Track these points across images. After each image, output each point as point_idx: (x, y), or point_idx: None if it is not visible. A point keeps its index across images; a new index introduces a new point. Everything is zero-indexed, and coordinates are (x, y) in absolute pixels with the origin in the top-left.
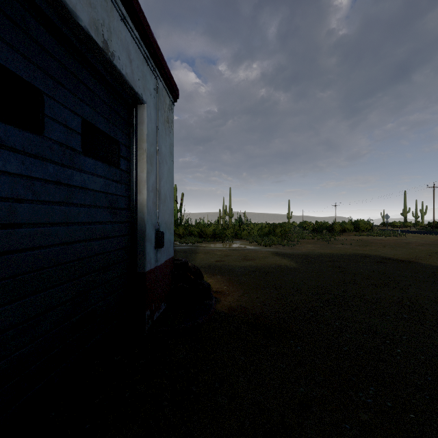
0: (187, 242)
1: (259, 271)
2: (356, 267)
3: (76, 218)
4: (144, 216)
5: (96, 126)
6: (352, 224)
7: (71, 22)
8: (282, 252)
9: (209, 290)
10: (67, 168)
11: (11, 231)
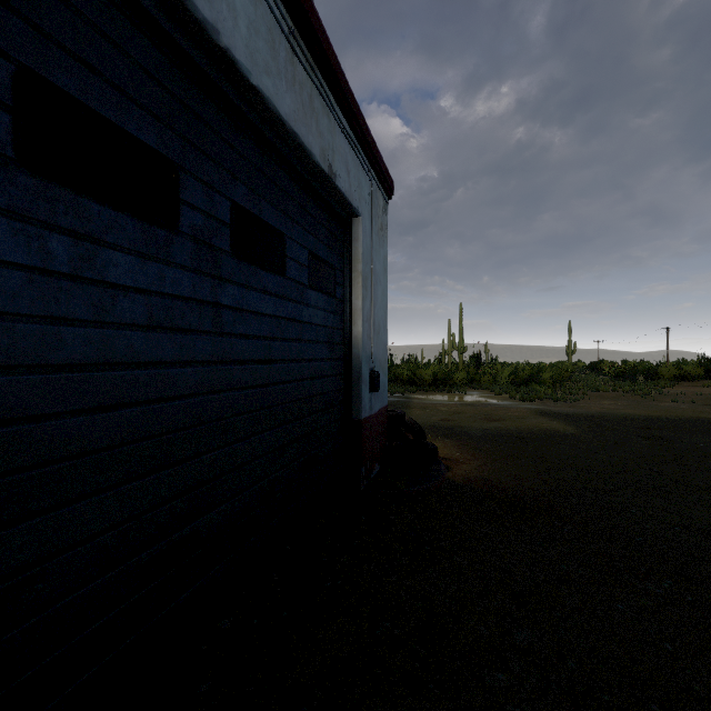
0: (393, 391)
1: (510, 436)
2: (691, 439)
3: (305, 355)
4: (359, 352)
5: (318, 255)
6: (701, 365)
7: (306, 159)
8: (552, 410)
9: (436, 453)
10: (299, 304)
11: (270, 367)
